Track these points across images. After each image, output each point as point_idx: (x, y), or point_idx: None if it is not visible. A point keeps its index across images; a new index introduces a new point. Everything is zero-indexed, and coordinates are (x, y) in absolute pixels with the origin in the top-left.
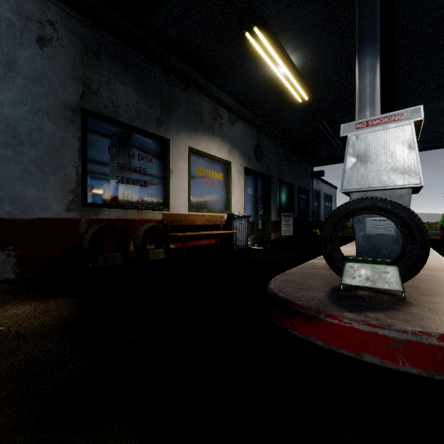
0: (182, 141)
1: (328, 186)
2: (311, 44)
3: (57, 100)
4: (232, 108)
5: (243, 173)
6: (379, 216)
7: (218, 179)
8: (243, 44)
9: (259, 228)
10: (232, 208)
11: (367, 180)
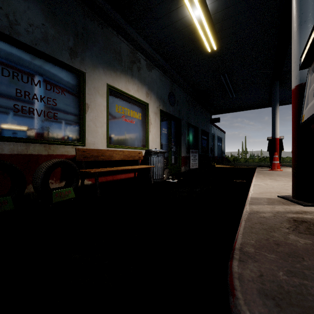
0: (100, 77)
1: (220, 131)
2: None
3: None
4: (149, 54)
5: (159, 114)
6: None
7: (137, 118)
8: None
9: (172, 162)
10: (150, 145)
11: None
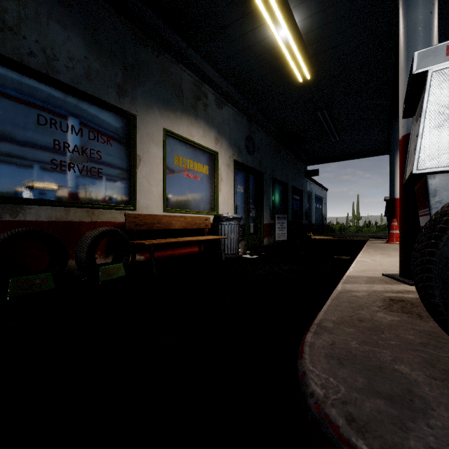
0: (155, 120)
1: (319, 188)
2: None
3: None
4: (219, 87)
5: (233, 167)
6: None
7: (203, 172)
8: None
9: (250, 232)
10: (220, 208)
11: None
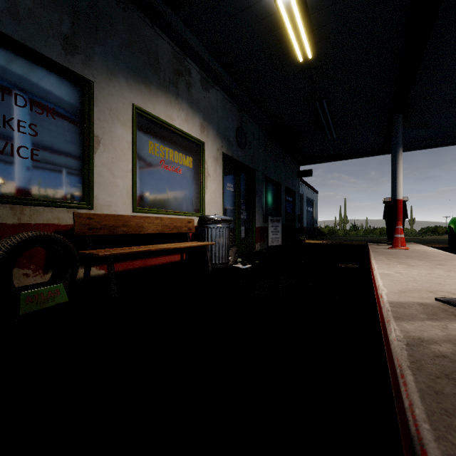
0: (121, 93)
1: (310, 190)
2: None
3: None
4: (205, 63)
5: (222, 161)
6: None
7: (185, 165)
8: None
9: (241, 236)
10: (206, 209)
11: None
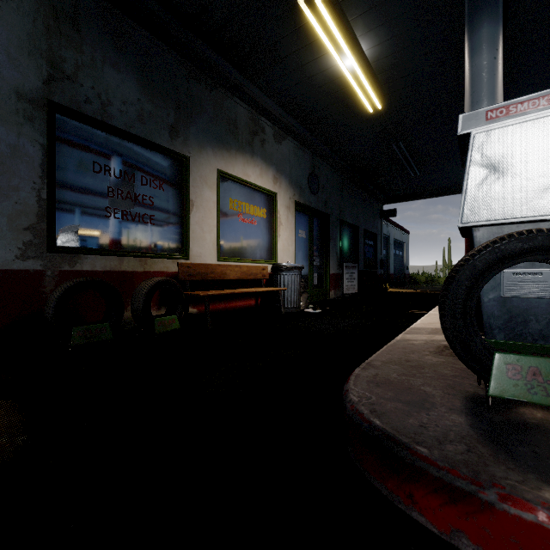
0: (208, 161)
1: (399, 231)
2: (390, 23)
3: (4, 83)
4: (278, 119)
5: (294, 209)
6: (526, 267)
7: (260, 216)
8: (295, 20)
9: (314, 283)
10: (279, 256)
11: (507, 205)
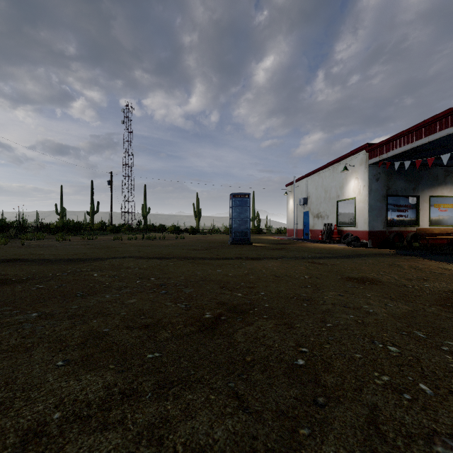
0: (425, 194)
1: None
2: None
3: (380, 195)
4: None
5: None
6: None
7: (449, 207)
8: None
9: None
10: None
11: None
